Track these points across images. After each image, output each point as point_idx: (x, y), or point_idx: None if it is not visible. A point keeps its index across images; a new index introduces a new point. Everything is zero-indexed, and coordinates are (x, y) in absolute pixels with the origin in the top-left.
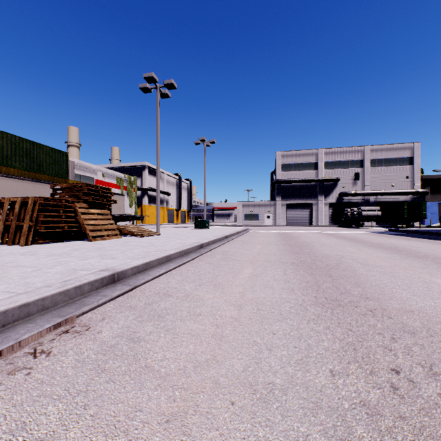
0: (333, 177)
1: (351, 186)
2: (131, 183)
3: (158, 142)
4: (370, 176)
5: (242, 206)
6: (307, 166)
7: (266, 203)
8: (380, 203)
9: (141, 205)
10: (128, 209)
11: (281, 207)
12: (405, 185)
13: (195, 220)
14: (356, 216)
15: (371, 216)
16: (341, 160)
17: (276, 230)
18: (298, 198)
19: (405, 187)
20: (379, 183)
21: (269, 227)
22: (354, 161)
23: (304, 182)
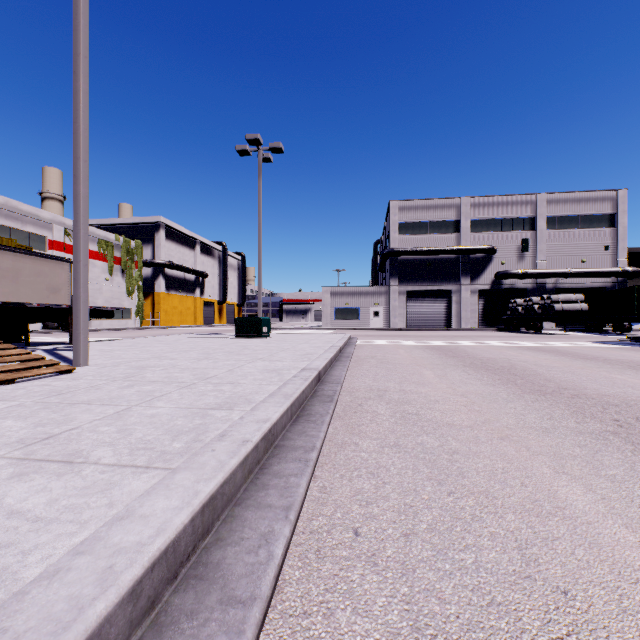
0: (487, 245)
1: (516, 261)
2: (131, 252)
3: (78, 45)
4: (546, 245)
5: (330, 295)
6: (442, 226)
7: (372, 290)
8: (563, 291)
9: (152, 293)
10: (124, 298)
11: (398, 296)
12: (603, 260)
13: (236, 319)
14: (538, 311)
15: (570, 312)
16: (499, 217)
17: (408, 339)
18: (426, 282)
19: (603, 264)
20: (561, 257)
21: (381, 331)
22: (520, 219)
23: (437, 254)
